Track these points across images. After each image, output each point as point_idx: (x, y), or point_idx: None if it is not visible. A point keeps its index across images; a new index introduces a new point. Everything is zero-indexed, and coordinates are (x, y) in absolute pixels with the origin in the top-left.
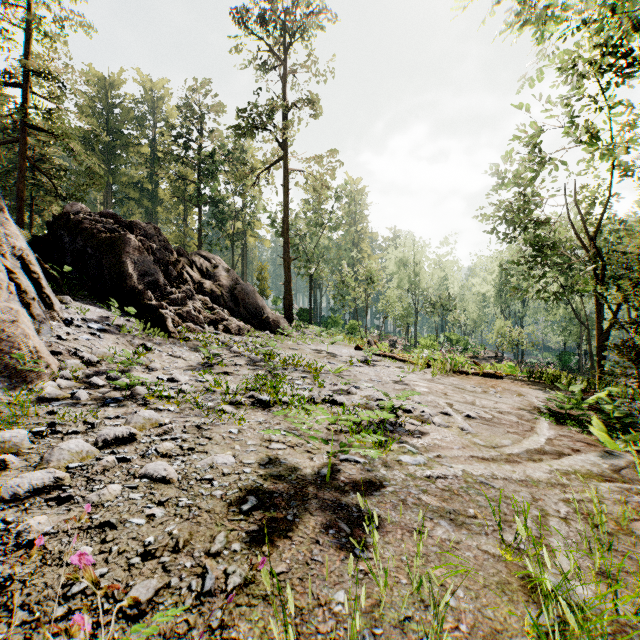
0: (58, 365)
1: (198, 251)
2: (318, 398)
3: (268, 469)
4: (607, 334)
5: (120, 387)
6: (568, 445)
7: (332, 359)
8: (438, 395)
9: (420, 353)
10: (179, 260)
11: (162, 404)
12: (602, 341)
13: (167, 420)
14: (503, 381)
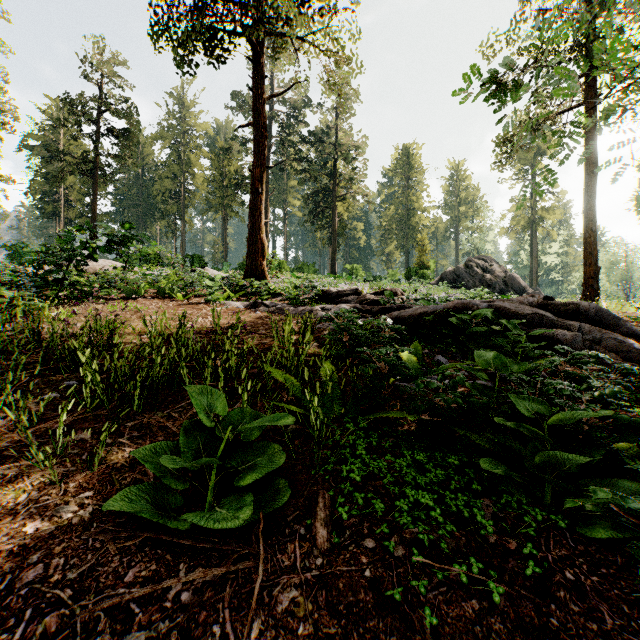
0: None
1: None
2: None
3: None
4: None
5: None
6: None
7: None
8: None
9: None
10: None
11: None
12: None
13: None
14: None
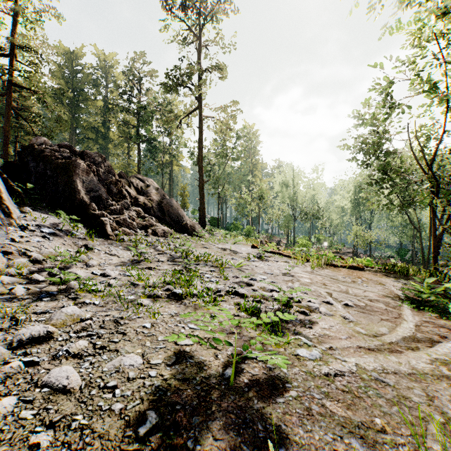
0: (7, 263)
1: (135, 175)
2: (223, 290)
3: (174, 371)
4: (440, 236)
5: (54, 283)
6: (434, 331)
7: (234, 255)
8: (319, 285)
9: (300, 250)
10: (120, 181)
11: (90, 298)
12: (436, 241)
13: (89, 315)
14: (365, 272)
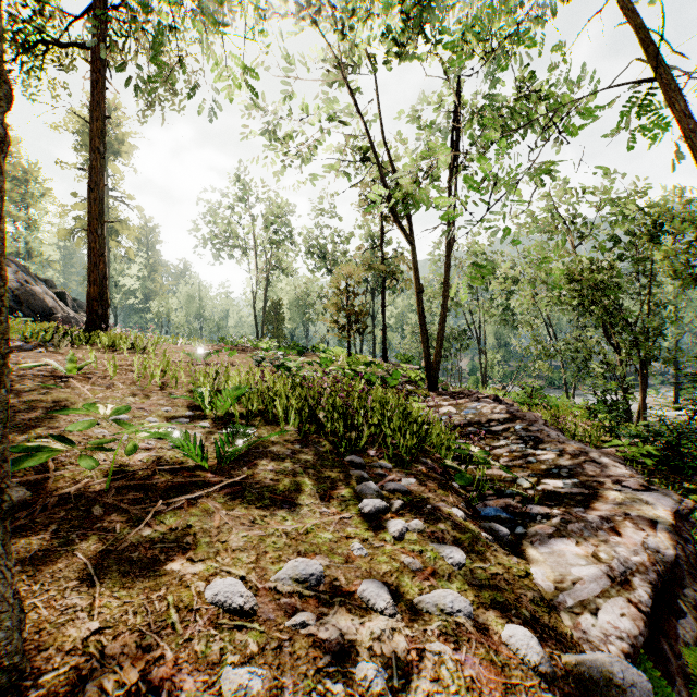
0: None
1: None
2: None
3: None
4: None
5: None
6: None
7: None
8: None
9: None
10: None
11: None
12: None
13: None
14: None
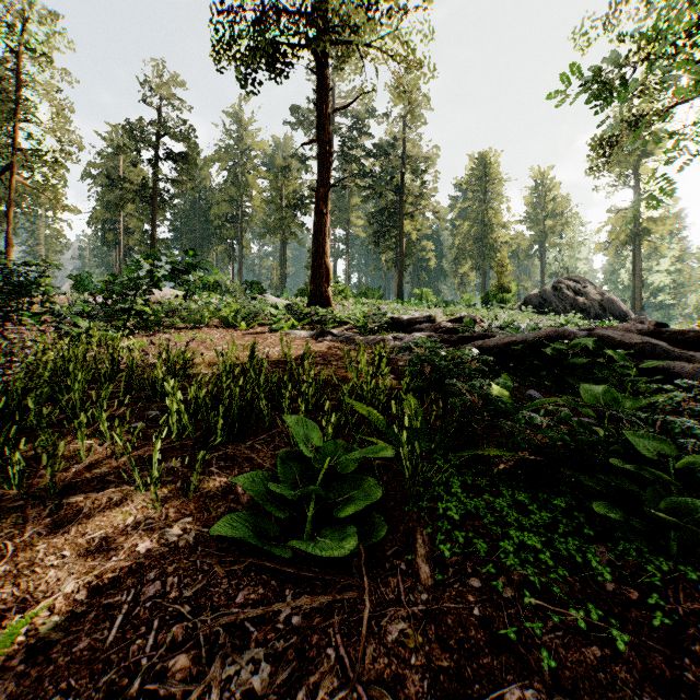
0: None
1: None
2: None
3: None
4: None
5: None
6: None
7: None
8: None
9: None
10: None
11: None
12: None
13: None
14: None
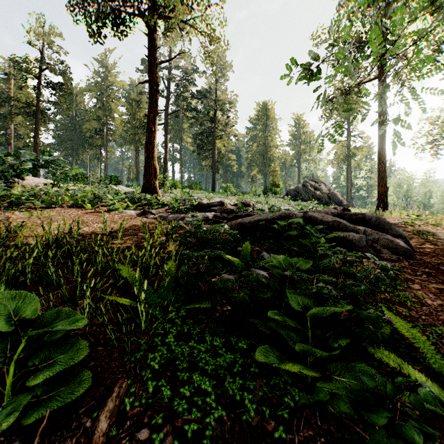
0: None
1: None
2: None
3: None
4: None
5: None
6: None
7: None
8: None
9: None
10: None
11: None
12: None
13: None
14: None
